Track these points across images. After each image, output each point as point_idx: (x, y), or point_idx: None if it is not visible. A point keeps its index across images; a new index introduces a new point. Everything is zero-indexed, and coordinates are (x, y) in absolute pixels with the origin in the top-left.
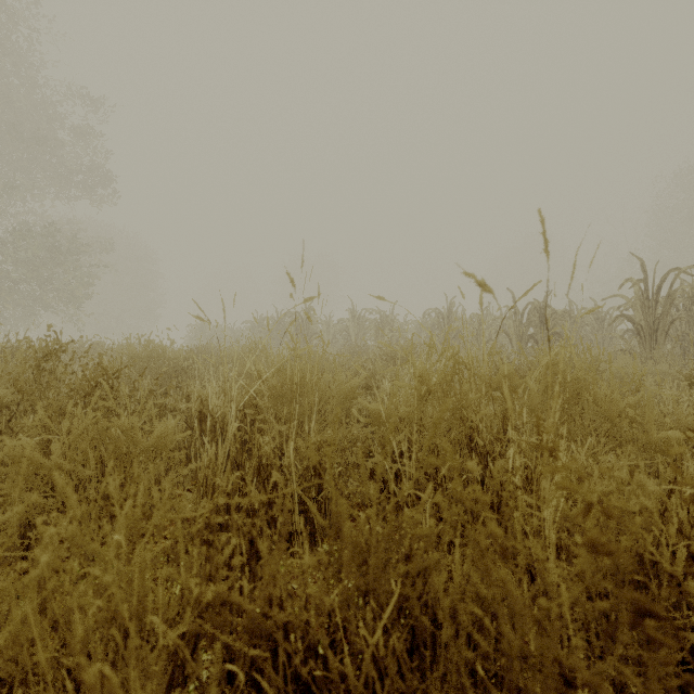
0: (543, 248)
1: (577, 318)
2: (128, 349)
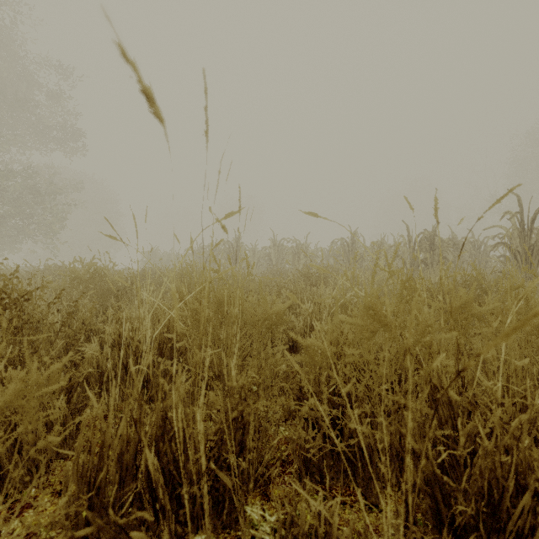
0: None
1: (459, 245)
2: (70, 271)
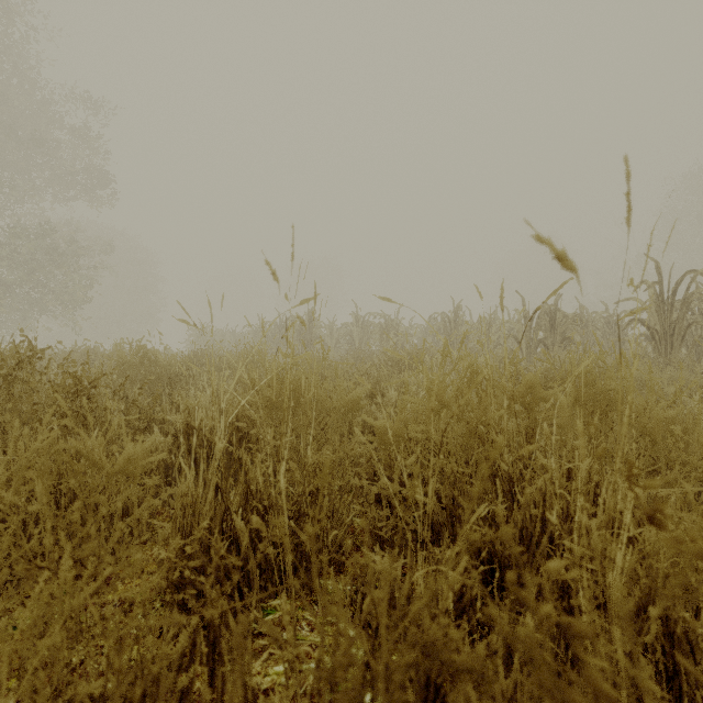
0: (626, 220)
1: (588, 322)
2: (117, 355)
